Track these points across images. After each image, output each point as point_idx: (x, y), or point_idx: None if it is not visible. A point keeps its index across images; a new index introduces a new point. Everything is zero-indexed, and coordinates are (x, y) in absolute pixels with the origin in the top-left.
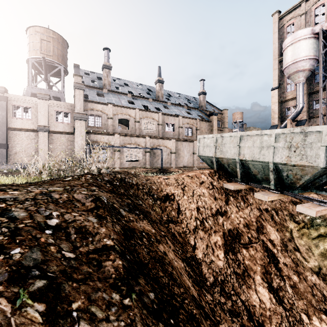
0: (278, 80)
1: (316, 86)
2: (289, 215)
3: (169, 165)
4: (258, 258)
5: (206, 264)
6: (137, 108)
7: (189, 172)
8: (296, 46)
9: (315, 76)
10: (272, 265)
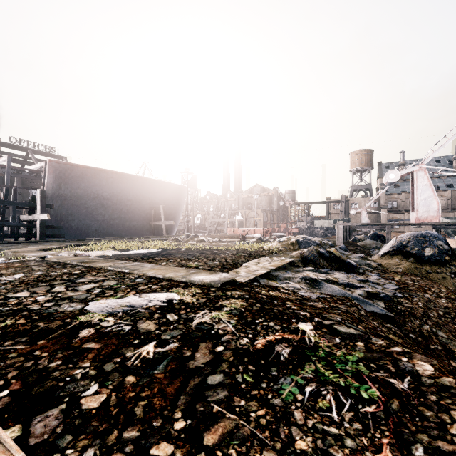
0: None
1: None
2: None
3: None
4: None
5: None
6: None
7: None
8: None
9: None
10: None
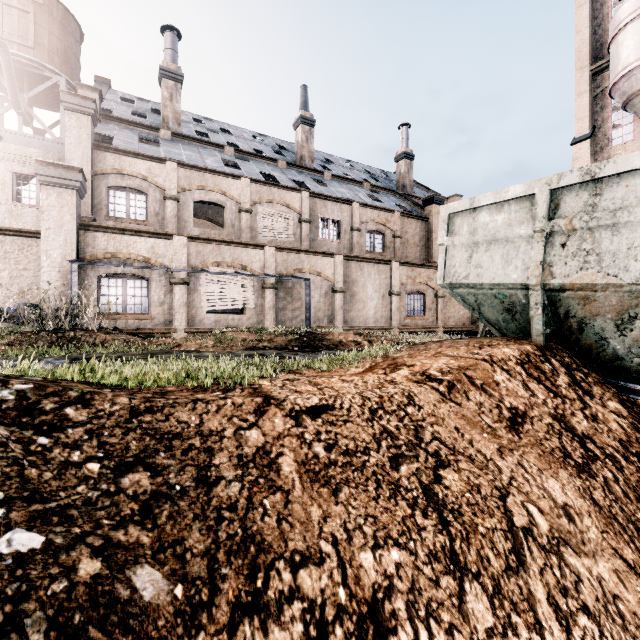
0: (589, 120)
1: None
2: None
3: (328, 324)
4: None
5: None
6: (244, 176)
7: (423, 357)
8: None
9: None
10: None
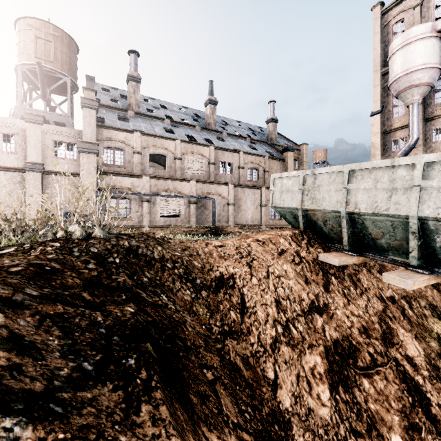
0: (380, 102)
1: (436, 108)
2: (430, 308)
3: (225, 223)
4: (392, 397)
5: (300, 421)
6: (177, 139)
7: (259, 235)
8: (409, 49)
9: (435, 95)
10: (419, 410)
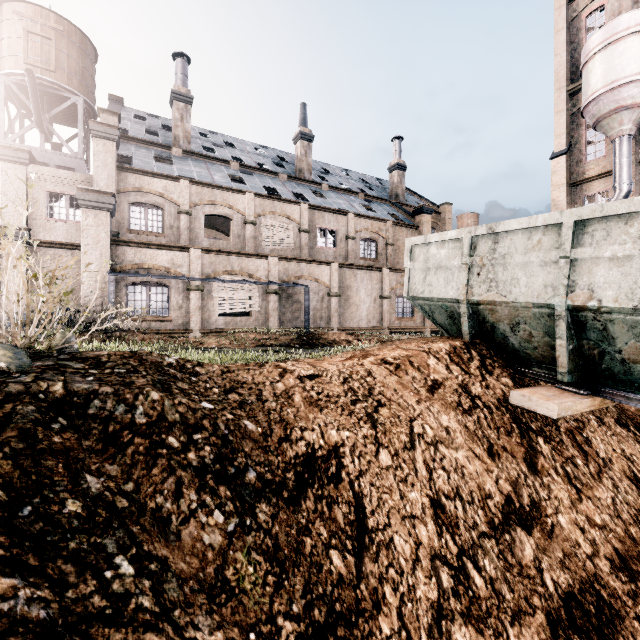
0: (566, 136)
1: None
2: None
3: (324, 325)
4: None
5: None
6: (249, 191)
7: (386, 349)
8: (616, 50)
9: None
10: None
